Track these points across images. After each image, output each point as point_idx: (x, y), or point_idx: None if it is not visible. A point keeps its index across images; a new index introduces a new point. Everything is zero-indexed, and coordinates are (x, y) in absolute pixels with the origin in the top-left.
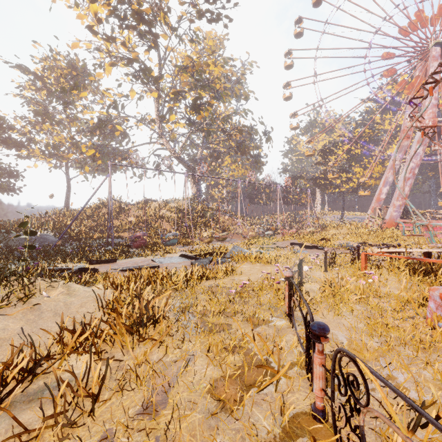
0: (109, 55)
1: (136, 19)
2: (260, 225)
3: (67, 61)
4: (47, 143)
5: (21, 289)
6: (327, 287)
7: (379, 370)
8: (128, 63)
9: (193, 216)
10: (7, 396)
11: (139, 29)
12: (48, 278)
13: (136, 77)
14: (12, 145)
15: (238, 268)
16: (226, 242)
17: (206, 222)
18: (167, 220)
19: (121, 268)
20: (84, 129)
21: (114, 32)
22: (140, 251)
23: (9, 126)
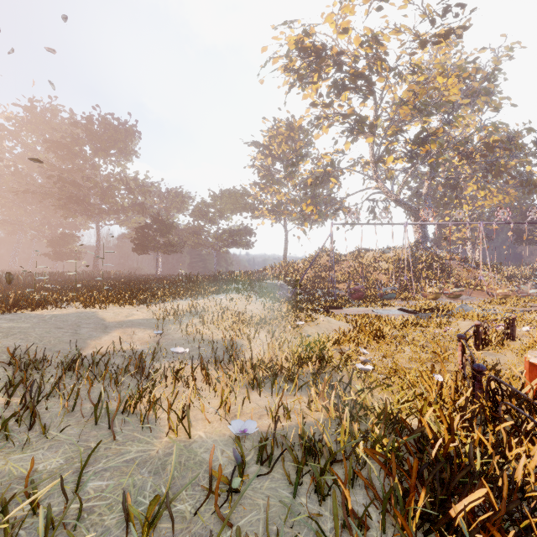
0: (327, 119)
1: (353, 81)
2: (530, 278)
3: (286, 126)
4: (273, 203)
5: (308, 316)
6: (531, 342)
7: (513, 372)
8: (343, 119)
9: (415, 267)
10: (331, 347)
11: (354, 86)
12: (316, 313)
13: (351, 131)
14: (250, 209)
15: (455, 323)
16: (460, 300)
17: (433, 274)
18: (383, 272)
19: (349, 314)
20: (298, 183)
21: (331, 96)
22: (359, 303)
23: (247, 194)
